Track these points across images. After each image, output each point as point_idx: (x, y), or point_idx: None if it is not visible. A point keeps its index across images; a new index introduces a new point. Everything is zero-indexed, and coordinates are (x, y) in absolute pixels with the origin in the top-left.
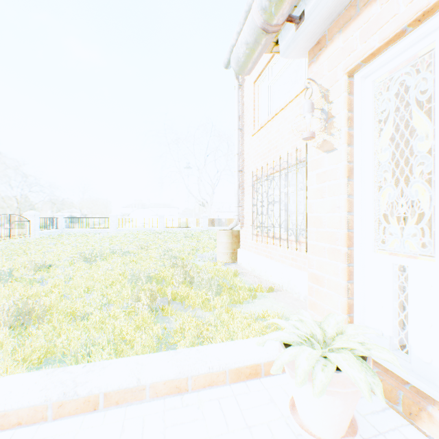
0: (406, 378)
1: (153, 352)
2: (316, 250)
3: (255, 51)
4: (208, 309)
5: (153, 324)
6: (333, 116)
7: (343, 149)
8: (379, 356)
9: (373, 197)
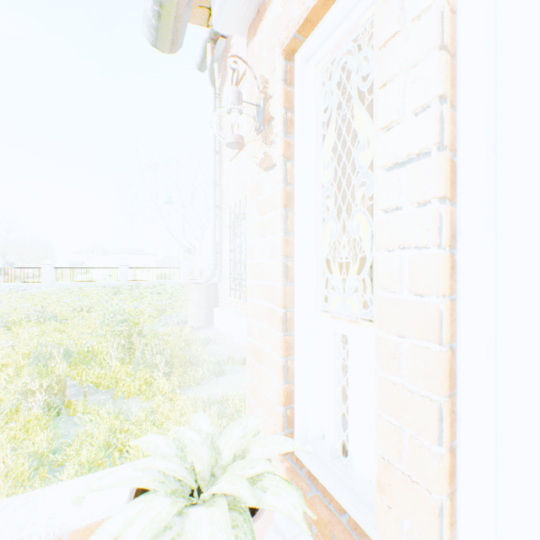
0: (344, 504)
1: (23, 484)
2: (257, 311)
3: (168, 9)
4: (146, 398)
5: (35, 436)
6: (273, 118)
7: (281, 163)
8: (273, 501)
9: (316, 235)
